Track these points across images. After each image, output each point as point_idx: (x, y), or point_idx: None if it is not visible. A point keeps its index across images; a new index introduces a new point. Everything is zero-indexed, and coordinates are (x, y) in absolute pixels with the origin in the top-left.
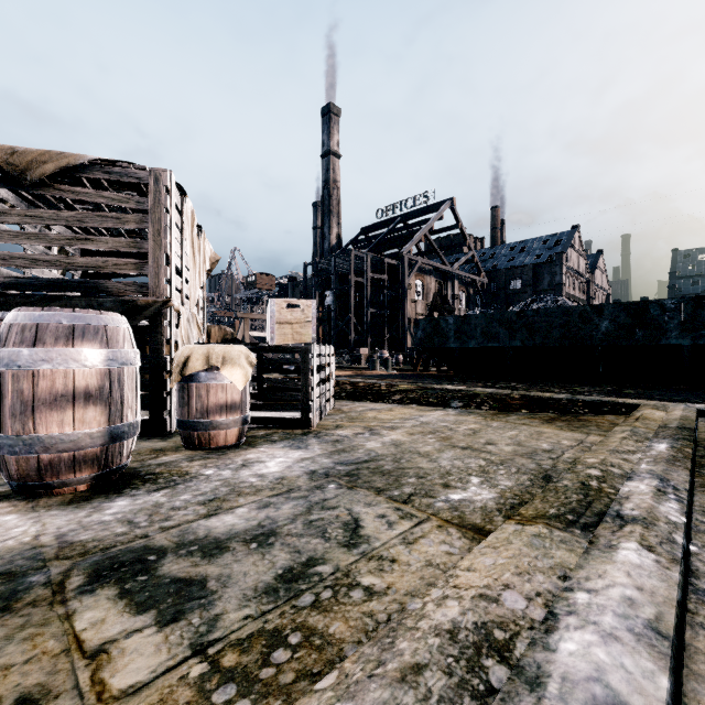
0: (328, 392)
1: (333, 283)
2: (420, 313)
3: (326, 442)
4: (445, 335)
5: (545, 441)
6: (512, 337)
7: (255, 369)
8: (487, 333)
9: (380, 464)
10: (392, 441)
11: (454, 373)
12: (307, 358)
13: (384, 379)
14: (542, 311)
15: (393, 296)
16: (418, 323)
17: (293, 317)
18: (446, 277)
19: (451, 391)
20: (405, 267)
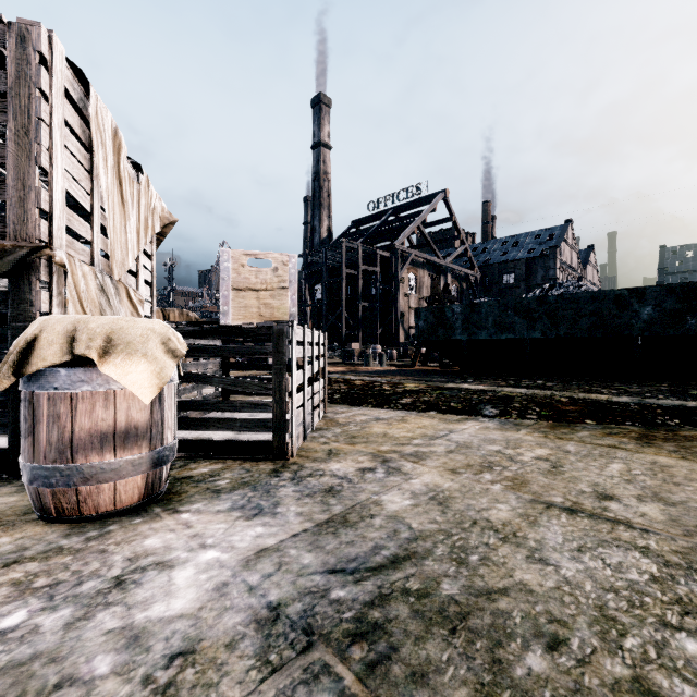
0: (317, 396)
1: (323, 275)
2: (413, 307)
3: (311, 493)
4: (451, 326)
5: (695, 488)
6: (531, 327)
7: (218, 364)
8: (500, 323)
9: (429, 573)
10: (428, 489)
11: (460, 369)
12: (282, 345)
13: (384, 376)
14: (568, 296)
15: (386, 290)
16: (419, 312)
17: (259, 280)
18: (439, 270)
19: (473, 392)
20: (398, 259)
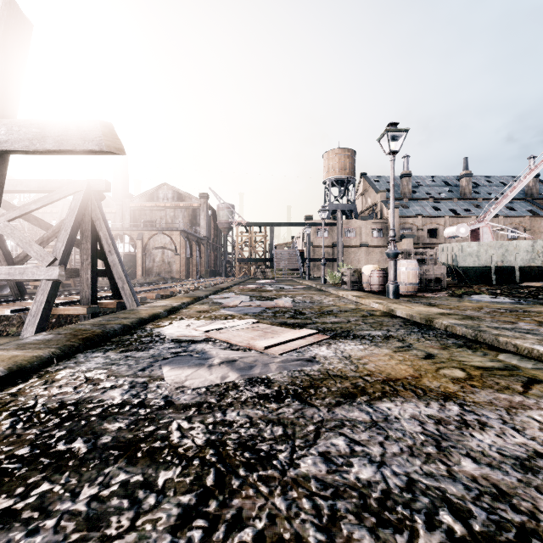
0: None
1: None
2: None
3: None
4: None
5: None
6: None
7: None
8: None
9: None
10: None
11: None
12: None
13: None
14: None
15: None
16: None
17: None
18: None
19: None
20: None
